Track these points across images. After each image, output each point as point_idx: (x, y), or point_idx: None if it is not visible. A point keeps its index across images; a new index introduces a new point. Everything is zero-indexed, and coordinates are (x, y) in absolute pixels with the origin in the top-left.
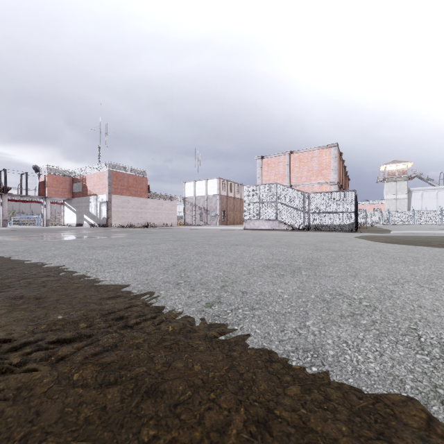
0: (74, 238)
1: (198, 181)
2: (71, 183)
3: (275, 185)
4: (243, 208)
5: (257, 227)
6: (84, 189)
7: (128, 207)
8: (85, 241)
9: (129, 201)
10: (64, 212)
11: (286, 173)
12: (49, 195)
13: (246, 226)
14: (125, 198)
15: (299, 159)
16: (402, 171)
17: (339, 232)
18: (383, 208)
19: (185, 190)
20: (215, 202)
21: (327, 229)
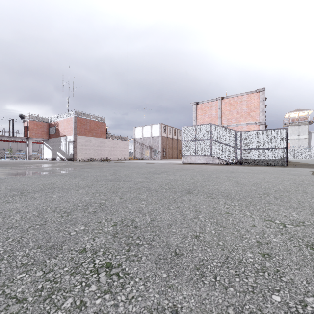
0: (2, 176)
1: (144, 126)
2: (48, 127)
3: (210, 125)
4: (179, 146)
5: (194, 161)
6: (57, 132)
7: (90, 146)
8: (3, 180)
9: (91, 141)
10: (43, 149)
11: (218, 116)
12: (31, 136)
13: (184, 160)
14: (88, 139)
15: (229, 104)
16: (304, 117)
17: (272, 166)
18: (288, 146)
19: (135, 133)
20: (158, 141)
21: (259, 164)
